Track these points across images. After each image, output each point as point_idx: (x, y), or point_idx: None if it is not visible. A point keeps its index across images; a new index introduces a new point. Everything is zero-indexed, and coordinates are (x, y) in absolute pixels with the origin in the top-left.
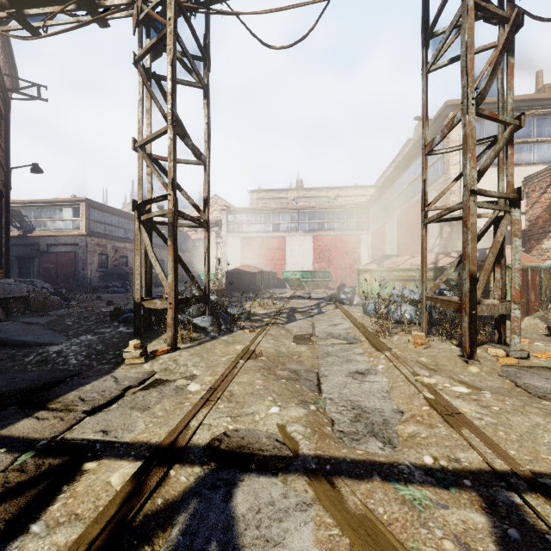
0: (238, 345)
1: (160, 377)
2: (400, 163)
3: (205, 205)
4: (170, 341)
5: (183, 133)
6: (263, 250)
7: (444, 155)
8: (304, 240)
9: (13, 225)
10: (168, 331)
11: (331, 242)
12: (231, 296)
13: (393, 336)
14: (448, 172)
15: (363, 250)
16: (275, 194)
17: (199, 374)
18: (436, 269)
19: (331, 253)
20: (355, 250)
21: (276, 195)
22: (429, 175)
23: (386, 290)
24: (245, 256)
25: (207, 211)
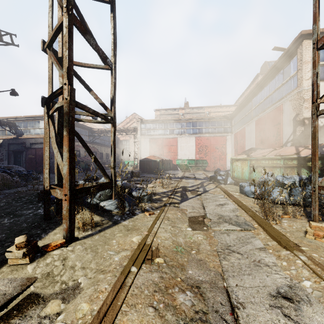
0: (135, 236)
1: (34, 291)
2: (258, 85)
3: (111, 104)
4: (65, 233)
5: (84, 28)
6: (163, 146)
7: (298, 73)
8: (189, 140)
9: (11, 132)
10: (63, 223)
11: (207, 141)
12: (142, 176)
13: (281, 221)
14: (301, 86)
15: (228, 146)
16: (171, 111)
17: (82, 286)
18: (300, 158)
19: (207, 148)
20: (223, 146)
21: (171, 112)
22: (282, 90)
23: (254, 174)
24: (152, 150)
25: (113, 109)
